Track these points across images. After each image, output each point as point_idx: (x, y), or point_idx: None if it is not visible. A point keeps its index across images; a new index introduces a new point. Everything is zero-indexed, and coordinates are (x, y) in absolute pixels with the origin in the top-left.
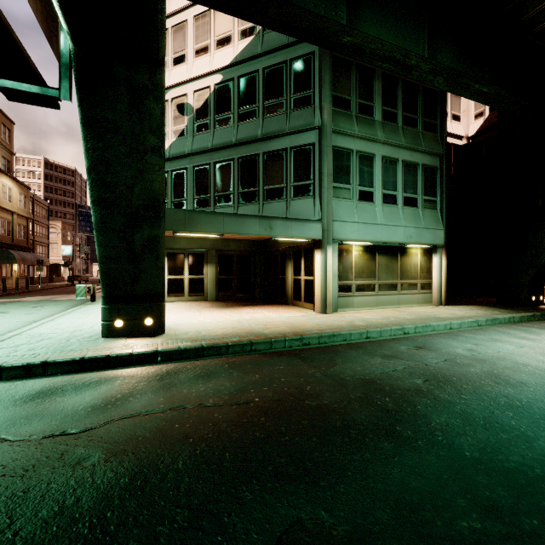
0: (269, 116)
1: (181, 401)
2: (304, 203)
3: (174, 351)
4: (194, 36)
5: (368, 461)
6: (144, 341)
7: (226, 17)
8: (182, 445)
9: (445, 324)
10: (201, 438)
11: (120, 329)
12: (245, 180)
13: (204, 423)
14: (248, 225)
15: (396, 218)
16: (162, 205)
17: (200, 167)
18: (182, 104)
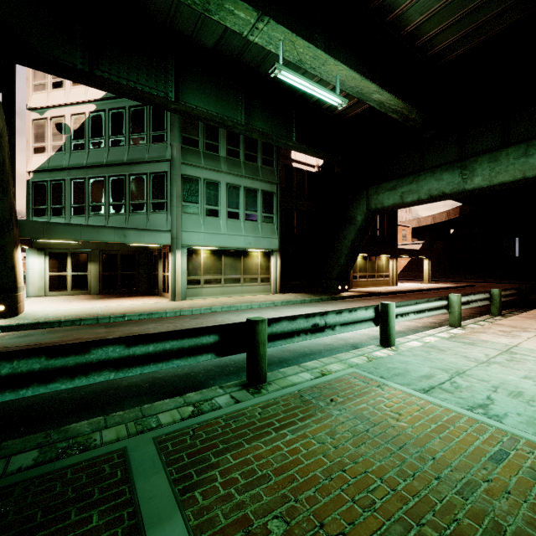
0: (134, 145)
1: None
2: (160, 217)
3: (13, 326)
4: None
5: None
6: None
7: None
8: None
9: (247, 305)
10: None
11: None
12: (115, 195)
13: None
14: (104, 234)
15: (238, 229)
16: (5, 224)
17: (77, 180)
18: (61, 123)
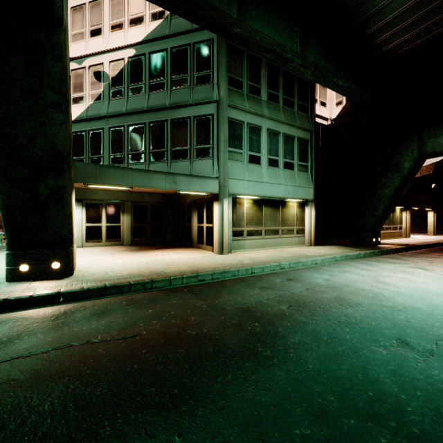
0: (176, 88)
1: (69, 339)
2: (205, 163)
3: (76, 291)
4: (110, 13)
5: (229, 381)
6: (49, 283)
7: (138, 0)
8: (55, 385)
9: (312, 260)
10: (77, 376)
11: (25, 273)
12: (155, 142)
13: (86, 360)
14: (155, 179)
15: (278, 178)
16: (66, 158)
17: (115, 128)
18: (99, 71)
